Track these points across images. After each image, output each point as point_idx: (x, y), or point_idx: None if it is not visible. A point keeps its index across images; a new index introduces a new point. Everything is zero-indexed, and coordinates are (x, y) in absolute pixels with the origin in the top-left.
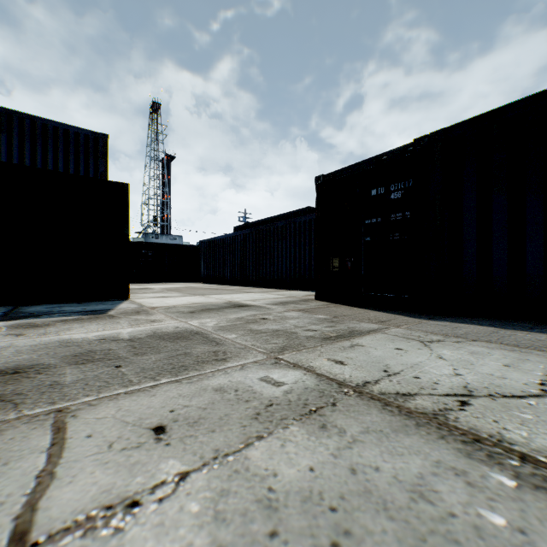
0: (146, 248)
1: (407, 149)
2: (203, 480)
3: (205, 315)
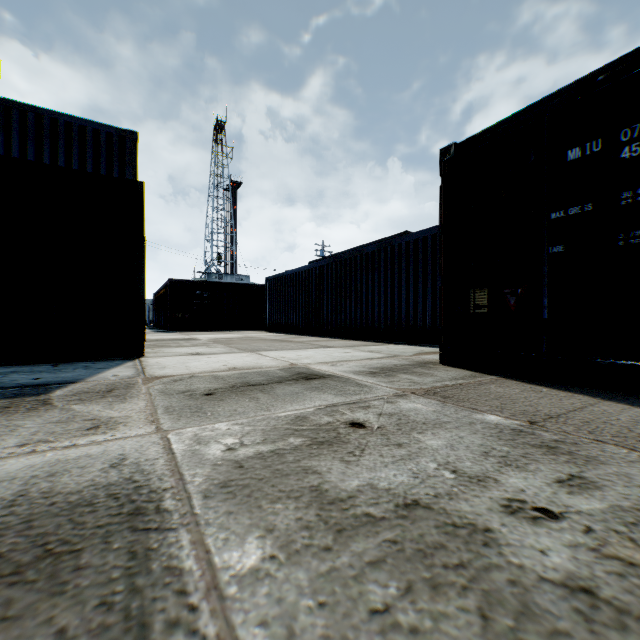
0: (201, 288)
1: None
2: None
3: (227, 406)
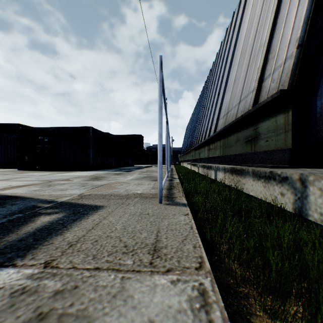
0: None
1: (49, 128)
2: (1, 177)
3: None
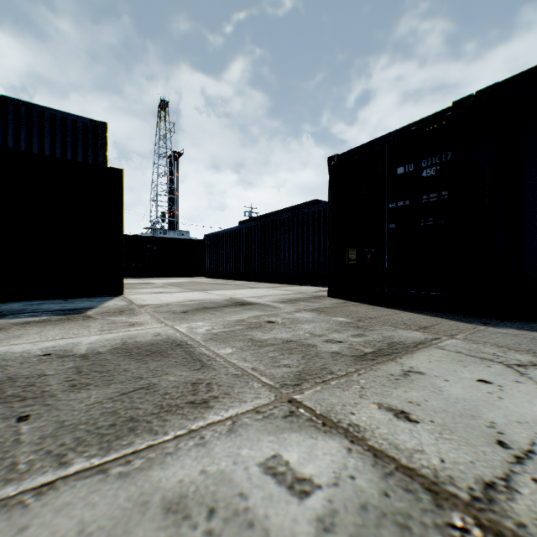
0: (151, 242)
1: (443, 115)
2: None
3: (199, 317)
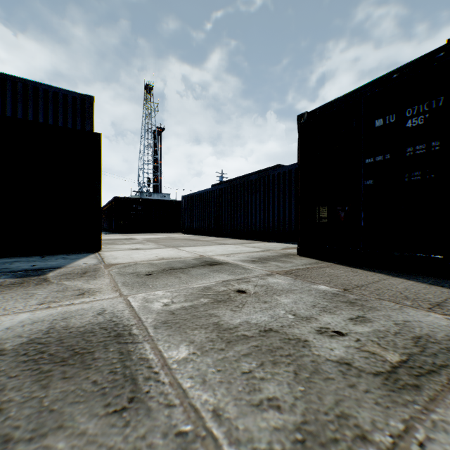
0: (136, 203)
1: (433, 57)
2: None
3: (161, 281)
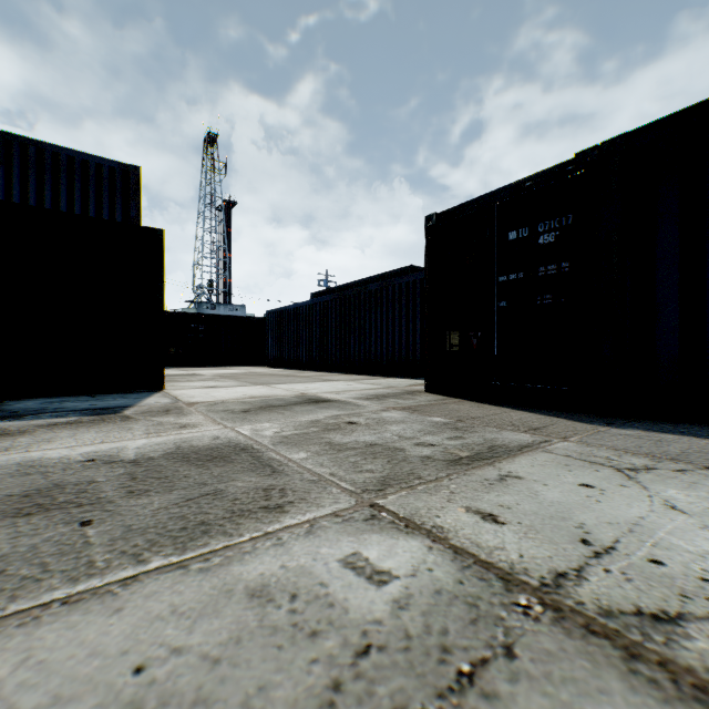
0: (196, 321)
1: (564, 169)
2: None
3: (264, 417)
